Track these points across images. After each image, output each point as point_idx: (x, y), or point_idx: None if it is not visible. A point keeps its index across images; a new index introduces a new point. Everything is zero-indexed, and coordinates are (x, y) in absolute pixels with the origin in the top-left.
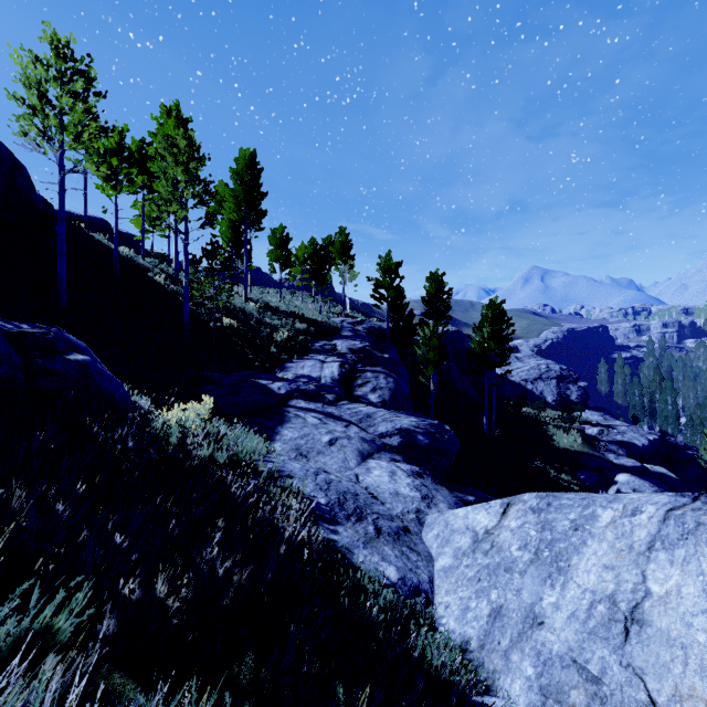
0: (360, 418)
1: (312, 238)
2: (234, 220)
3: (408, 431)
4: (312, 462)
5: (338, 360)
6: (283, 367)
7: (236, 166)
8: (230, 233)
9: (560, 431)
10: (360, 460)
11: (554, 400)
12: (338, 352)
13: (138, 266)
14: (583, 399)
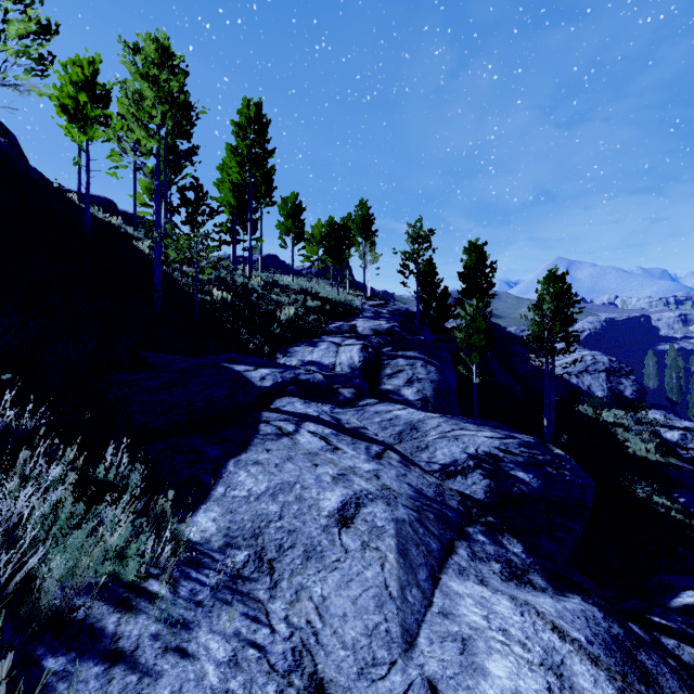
0: (399, 431)
1: (329, 217)
2: (238, 183)
3: (493, 460)
4: (282, 596)
5: (359, 343)
6: (286, 351)
7: (239, 118)
8: (232, 199)
9: (633, 435)
10: (426, 581)
11: (604, 396)
12: (359, 334)
13: (118, 231)
14: (640, 395)
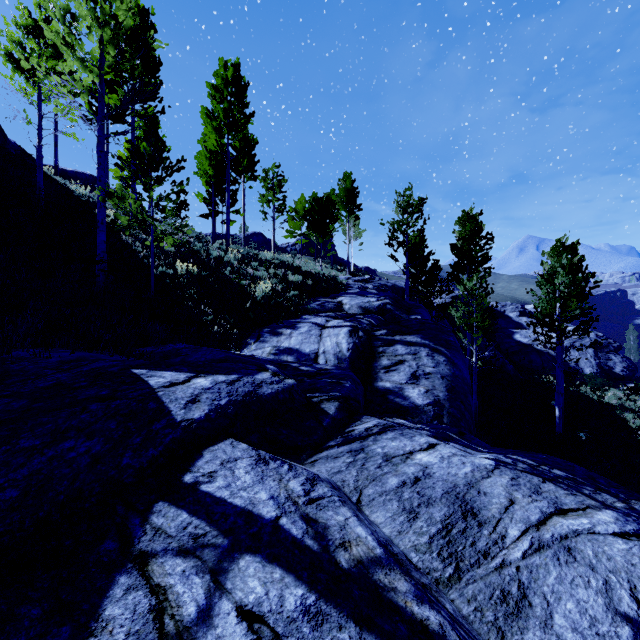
0: (442, 522)
1: (313, 192)
2: (215, 151)
3: None
4: None
5: (346, 324)
6: (259, 334)
7: (216, 80)
8: (209, 168)
9: None
10: None
11: (593, 372)
12: (345, 313)
13: (78, 199)
14: (631, 372)
